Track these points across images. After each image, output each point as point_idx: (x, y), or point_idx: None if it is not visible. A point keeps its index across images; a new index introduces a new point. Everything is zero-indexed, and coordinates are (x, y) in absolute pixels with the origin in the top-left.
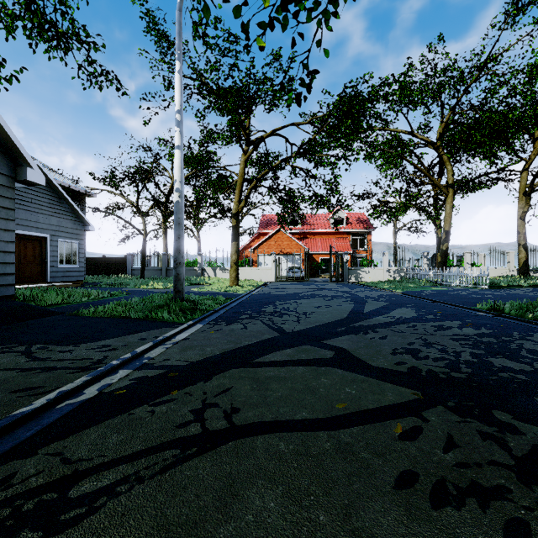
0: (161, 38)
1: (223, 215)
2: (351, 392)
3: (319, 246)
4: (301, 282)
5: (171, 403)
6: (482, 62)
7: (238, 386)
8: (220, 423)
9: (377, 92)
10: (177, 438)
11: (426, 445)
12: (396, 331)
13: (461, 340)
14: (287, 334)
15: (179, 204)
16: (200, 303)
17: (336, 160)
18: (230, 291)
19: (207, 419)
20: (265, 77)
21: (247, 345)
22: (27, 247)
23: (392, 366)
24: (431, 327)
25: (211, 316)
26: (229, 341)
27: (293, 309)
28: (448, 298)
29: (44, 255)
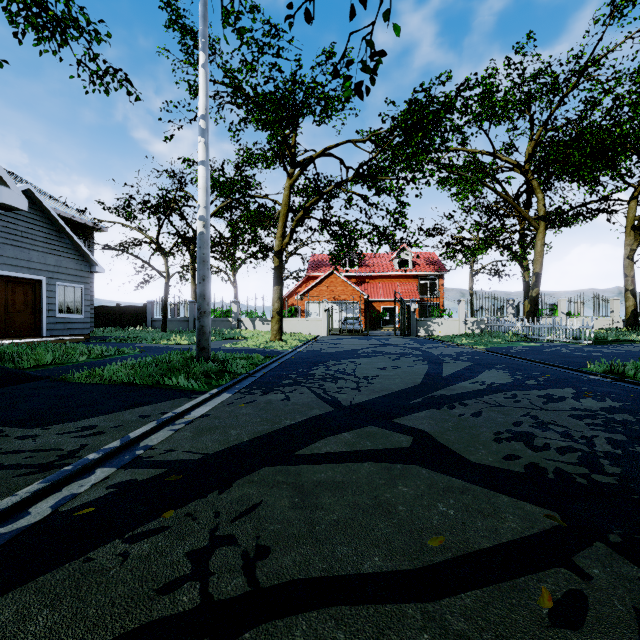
0: (186, 33)
1: (264, 255)
2: (449, 514)
3: (381, 292)
4: (359, 336)
5: (159, 535)
6: (582, 66)
7: (270, 500)
8: (234, 582)
9: (455, 97)
10: (153, 620)
11: (606, 639)
12: (492, 404)
13: (586, 417)
14: (343, 409)
15: (204, 236)
16: (231, 364)
17: (403, 184)
18: (271, 347)
19: (213, 572)
20: (314, 81)
21: (288, 425)
22: (16, 292)
23: (500, 462)
24: (538, 397)
25: (243, 381)
26: (264, 420)
27: (351, 372)
28: (546, 356)
29: (38, 303)
